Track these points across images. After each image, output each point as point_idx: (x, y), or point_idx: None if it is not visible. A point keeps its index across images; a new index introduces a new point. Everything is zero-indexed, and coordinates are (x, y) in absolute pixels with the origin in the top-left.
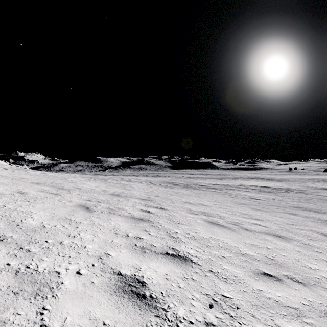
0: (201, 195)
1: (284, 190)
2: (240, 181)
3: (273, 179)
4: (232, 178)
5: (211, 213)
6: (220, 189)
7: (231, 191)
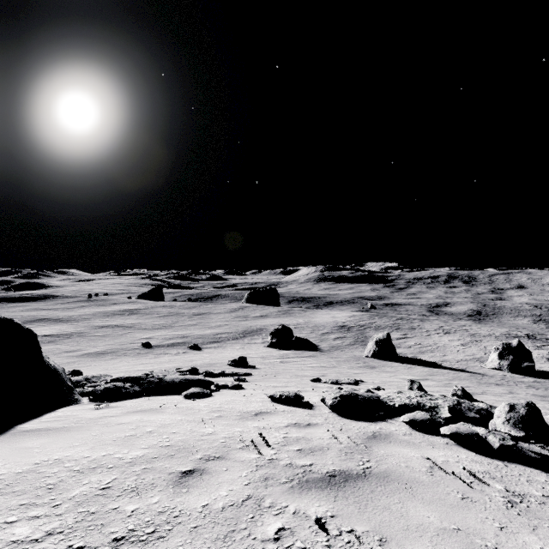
0: None
1: (67, 336)
2: None
3: (61, 319)
4: None
5: None
6: None
7: None
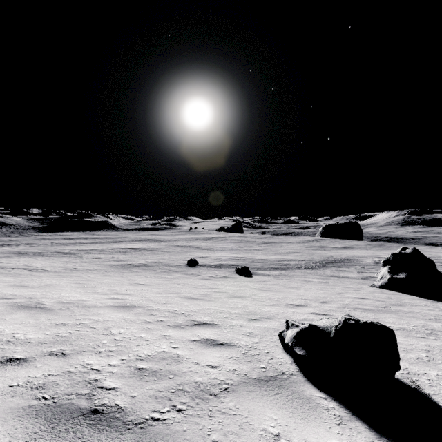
0: (40, 260)
1: (143, 249)
2: (122, 244)
3: (159, 240)
4: (119, 241)
5: (21, 268)
6: (77, 254)
7: (85, 255)
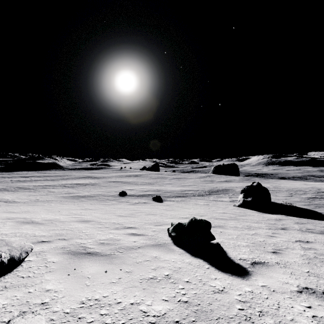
0: (7, 194)
1: (86, 185)
2: (69, 180)
3: (97, 177)
4: (66, 178)
5: None
6: (35, 189)
7: (42, 189)
